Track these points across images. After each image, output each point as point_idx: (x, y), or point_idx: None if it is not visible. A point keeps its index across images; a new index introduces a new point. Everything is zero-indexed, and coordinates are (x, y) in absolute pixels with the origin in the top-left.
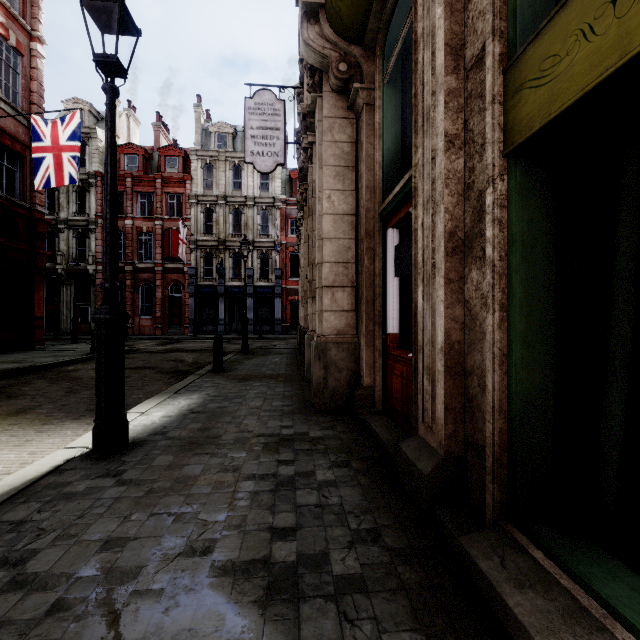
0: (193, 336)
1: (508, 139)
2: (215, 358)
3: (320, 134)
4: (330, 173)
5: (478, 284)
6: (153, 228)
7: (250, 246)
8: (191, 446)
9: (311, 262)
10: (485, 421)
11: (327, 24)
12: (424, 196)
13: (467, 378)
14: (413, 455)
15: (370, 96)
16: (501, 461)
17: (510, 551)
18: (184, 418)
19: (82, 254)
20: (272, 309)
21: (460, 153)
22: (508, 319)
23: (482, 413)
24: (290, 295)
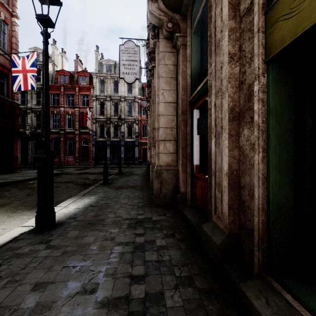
0: (94, 166)
1: (268, 52)
2: (104, 177)
3: (158, 61)
4: (163, 81)
5: (248, 137)
6: (74, 112)
7: (123, 121)
8: (89, 225)
9: (153, 128)
10: (252, 215)
11: (161, 2)
12: (216, 89)
13: (241, 190)
14: (210, 232)
15: (184, 40)
16: (263, 239)
17: (271, 294)
18: (86, 209)
19: (39, 125)
20: (134, 152)
21: (237, 64)
22: (267, 157)
23: (250, 210)
24: (143, 145)
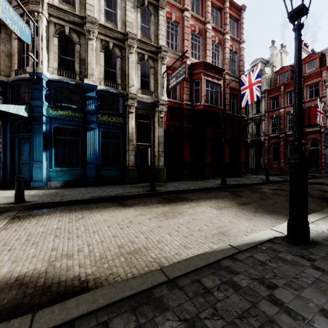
0: None
1: None
2: None
3: None
4: None
5: None
6: None
7: None
8: None
9: None
10: None
11: None
12: None
13: None
14: None
15: None
16: None
17: None
18: None
19: (258, 132)
20: None
21: None
22: None
23: None
24: None
